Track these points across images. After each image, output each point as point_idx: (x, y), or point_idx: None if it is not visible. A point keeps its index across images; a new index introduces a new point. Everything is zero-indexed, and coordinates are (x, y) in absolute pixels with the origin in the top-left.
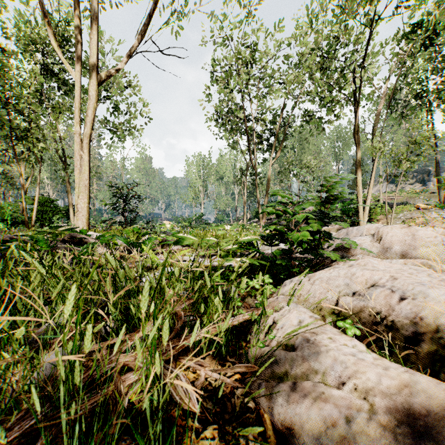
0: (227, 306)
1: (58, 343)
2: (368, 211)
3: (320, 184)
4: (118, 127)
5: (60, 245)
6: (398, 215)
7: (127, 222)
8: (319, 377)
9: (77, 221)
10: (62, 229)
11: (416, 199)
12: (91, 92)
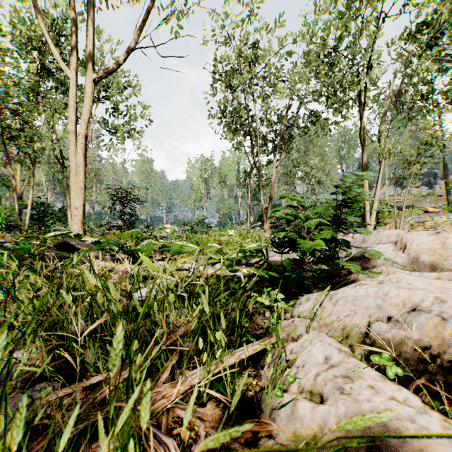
0: (232, 328)
1: (21, 383)
2: (375, 215)
3: (339, 185)
4: (118, 128)
5: (51, 251)
6: (406, 218)
7: (126, 226)
8: (362, 448)
9: (72, 225)
10: (51, 234)
11: (422, 203)
12: (86, 89)
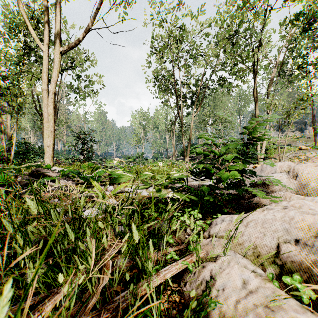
0: (159, 244)
1: None
2: (264, 151)
3: (246, 126)
4: (80, 89)
5: (26, 178)
6: (286, 153)
7: (86, 159)
8: None
9: (45, 158)
10: (24, 165)
11: (296, 142)
12: (55, 59)
